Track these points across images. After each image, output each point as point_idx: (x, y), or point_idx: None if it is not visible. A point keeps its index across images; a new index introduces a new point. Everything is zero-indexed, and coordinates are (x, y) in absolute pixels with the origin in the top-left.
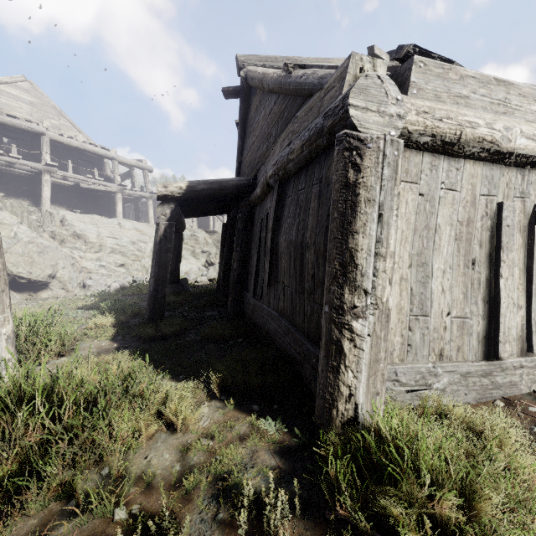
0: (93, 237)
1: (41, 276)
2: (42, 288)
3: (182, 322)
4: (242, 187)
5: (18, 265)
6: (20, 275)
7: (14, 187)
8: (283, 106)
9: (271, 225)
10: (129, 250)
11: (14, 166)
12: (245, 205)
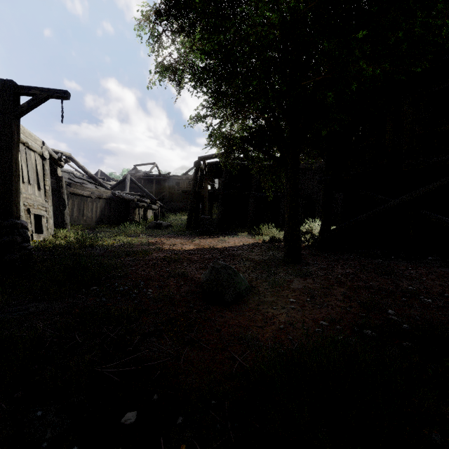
0: None
1: None
2: None
3: None
4: None
5: None
6: None
7: None
8: None
9: None
10: None
11: None
12: None
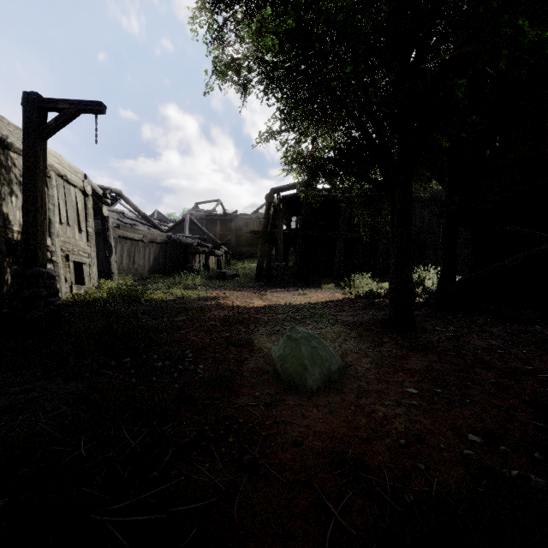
0: None
1: None
2: None
3: None
4: None
5: None
6: None
7: None
8: None
9: None
10: None
11: None
12: None
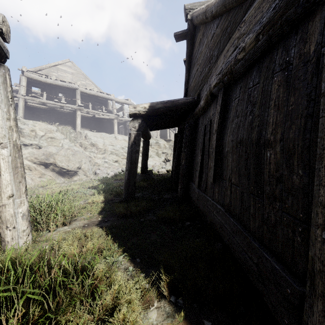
0: (101, 145)
1: (73, 168)
2: (74, 174)
3: (145, 204)
4: (188, 104)
5: (62, 161)
6: (63, 167)
7: (64, 119)
8: (226, 23)
9: (216, 128)
10: (120, 152)
11: (63, 108)
12: (191, 118)
